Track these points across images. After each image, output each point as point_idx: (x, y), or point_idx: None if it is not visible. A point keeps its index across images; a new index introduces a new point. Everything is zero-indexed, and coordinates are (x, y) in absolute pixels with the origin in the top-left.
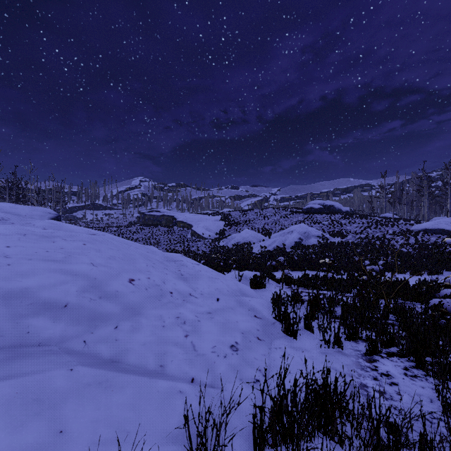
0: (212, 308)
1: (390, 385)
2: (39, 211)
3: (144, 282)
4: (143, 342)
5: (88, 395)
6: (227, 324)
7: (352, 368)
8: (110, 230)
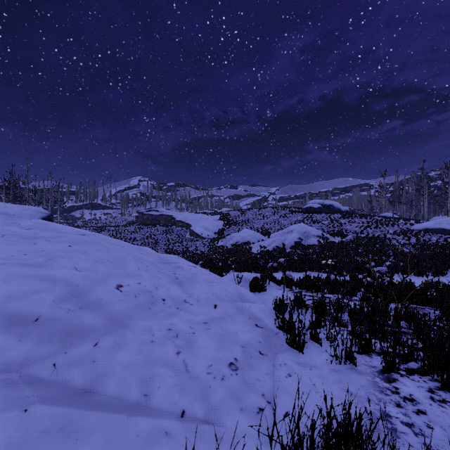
0: (209, 316)
1: (416, 413)
2: (30, 210)
3: (134, 289)
4: (126, 363)
5: (42, 449)
6: (226, 336)
7: (370, 391)
8: (108, 230)
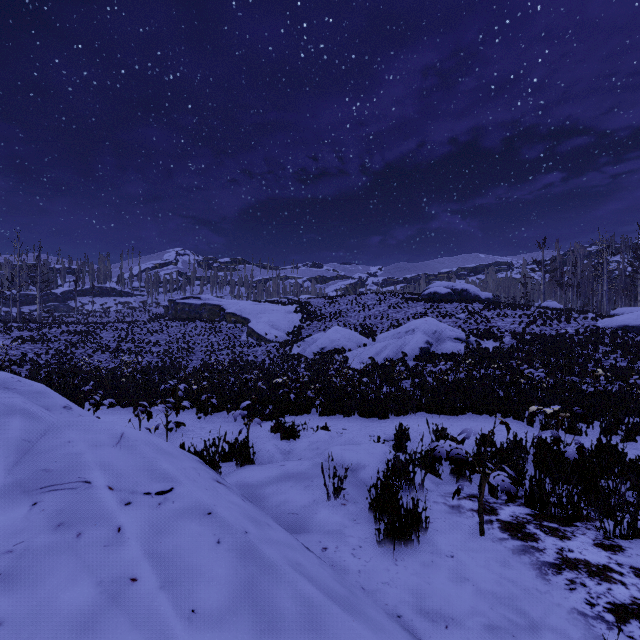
0: None
1: None
2: None
3: None
4: None
5: None
6: None
7: None
8: (114, 328)
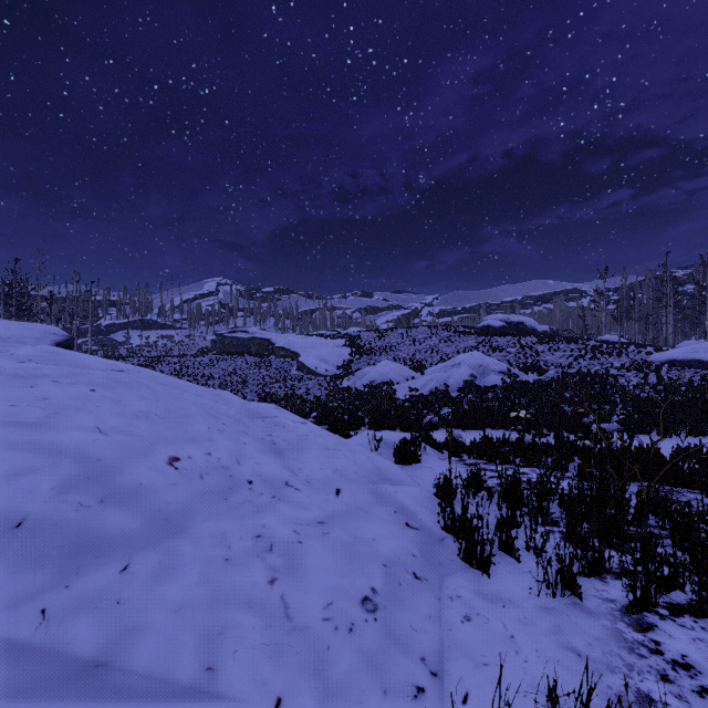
0: (327, 511)
1: (699, 695)
2: (36, 330)
3: (199, 463)
4: (177, 605)
5: None
6: (356, 546)
7: (611, 649)
8: (167, 362)
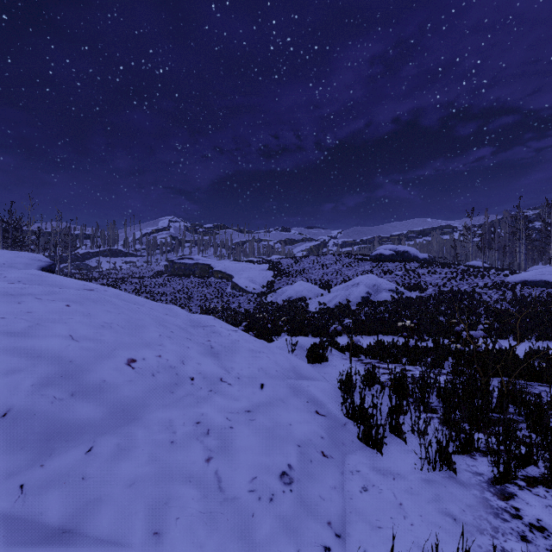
0: (253, 402)
1: None
2: (26, 257)
3: (152, 364)
4: (131, 480)
5: None
6: (276, 430)
7: (480, 514)
8: (130, 282)
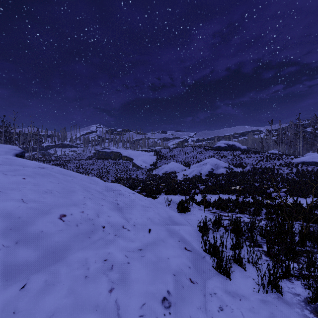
0: (143, 242)
1: None
2: (6, 148)
3: (76, 217)
4: (51, 312)
5: None
6: (159, 263)
7: None
8: (73, 162)
